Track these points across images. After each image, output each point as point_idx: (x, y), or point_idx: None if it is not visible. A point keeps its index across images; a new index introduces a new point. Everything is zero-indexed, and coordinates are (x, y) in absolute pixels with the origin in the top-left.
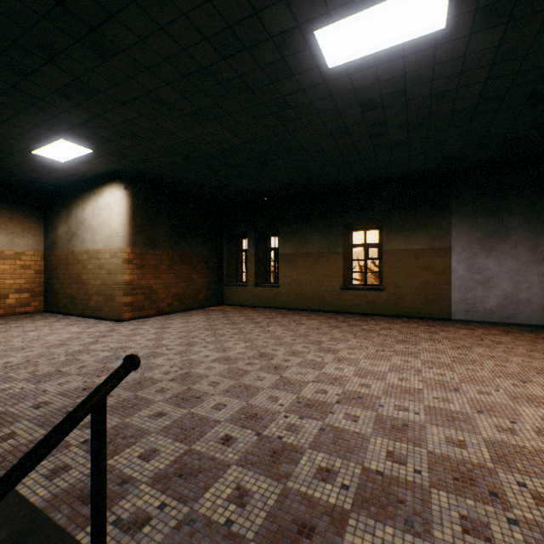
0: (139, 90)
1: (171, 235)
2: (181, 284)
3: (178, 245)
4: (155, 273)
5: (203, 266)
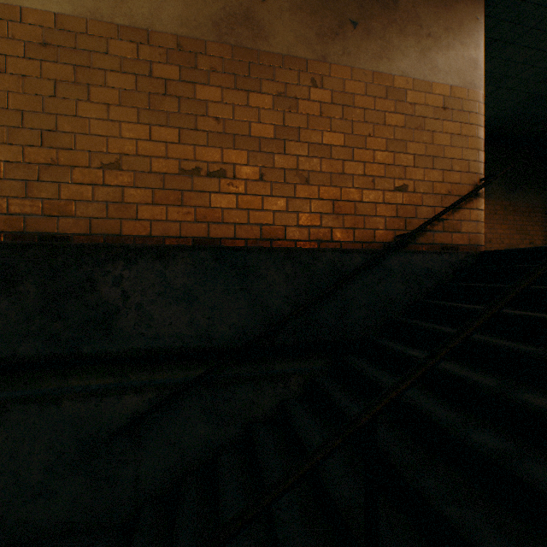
0: (540, 16)
1: (503, 185)
2: (513, 235)
3: (511, 194)
4: (487, 222)
5: (539, 218)
